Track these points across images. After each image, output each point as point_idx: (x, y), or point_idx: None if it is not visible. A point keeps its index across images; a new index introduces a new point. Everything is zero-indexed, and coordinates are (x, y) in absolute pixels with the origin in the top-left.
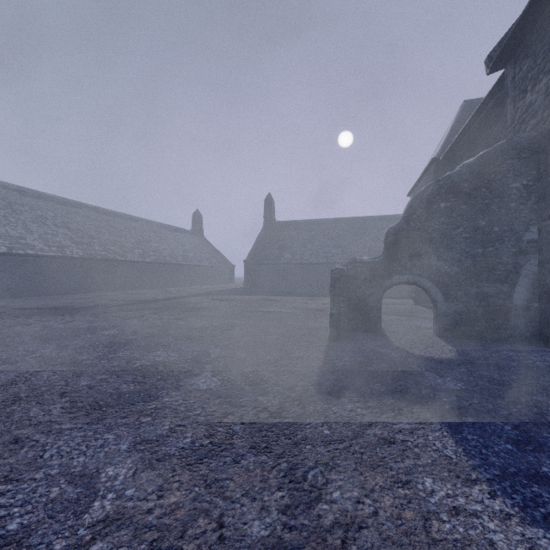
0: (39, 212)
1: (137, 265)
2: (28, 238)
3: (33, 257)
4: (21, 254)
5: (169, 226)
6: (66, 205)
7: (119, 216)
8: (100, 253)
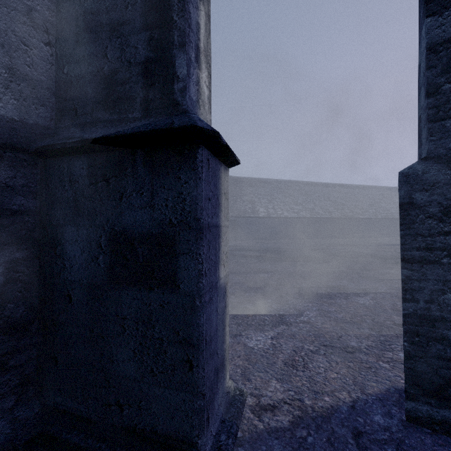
0: (317, 194)
1: (371, 220)
2: (316, 209)
3: (318, 218)
4: (314, 217)
5: (394, 188)
6: (327, 187)
7: (356, 187)
8: (348, 214)
